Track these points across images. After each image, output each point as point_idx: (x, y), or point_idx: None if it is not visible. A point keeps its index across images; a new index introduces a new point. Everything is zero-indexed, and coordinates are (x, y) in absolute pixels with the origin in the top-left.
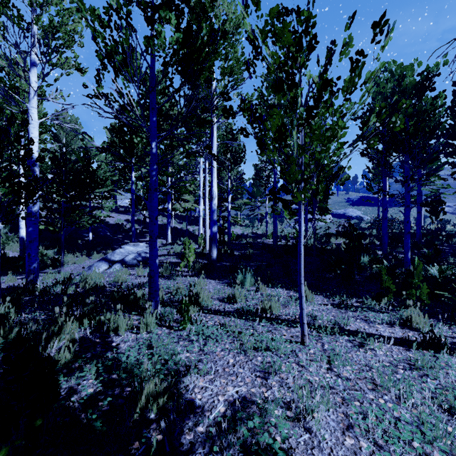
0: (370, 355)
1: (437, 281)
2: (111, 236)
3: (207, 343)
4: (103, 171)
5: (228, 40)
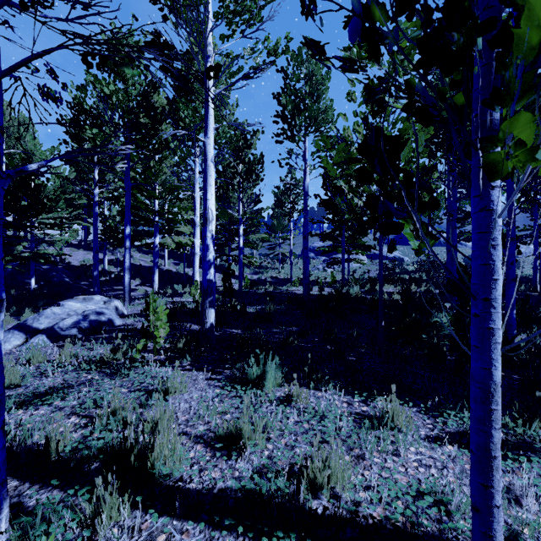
0: None
1: None
2: (71, 282)
3: None
4: (54, 187)
5: None
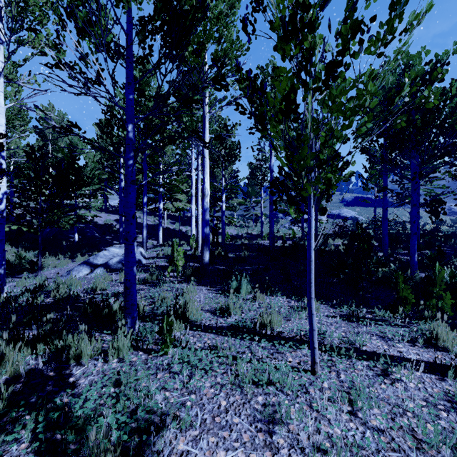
0: (402, 391)
1: (455, 288)
2: (99, 237)
3: (193, 377)
4: (90, 168)
5: (221, 20)
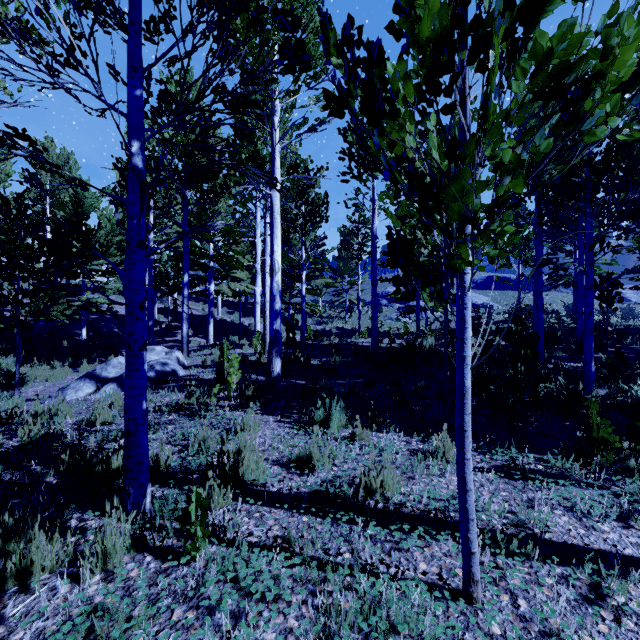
0: None
1: None
2: (120, 333)
3: (240, 623)
4: (105, 231)
5: None
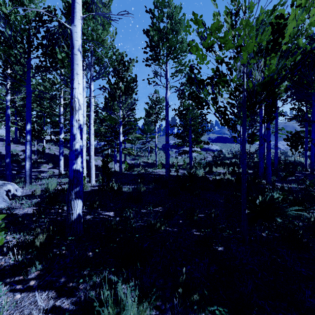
0: None
1: None
2: None
3: None
4: None
5: None
